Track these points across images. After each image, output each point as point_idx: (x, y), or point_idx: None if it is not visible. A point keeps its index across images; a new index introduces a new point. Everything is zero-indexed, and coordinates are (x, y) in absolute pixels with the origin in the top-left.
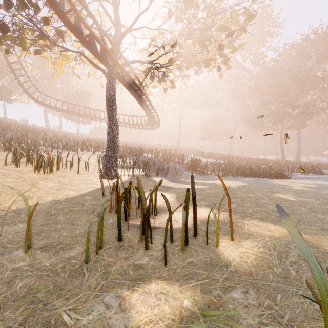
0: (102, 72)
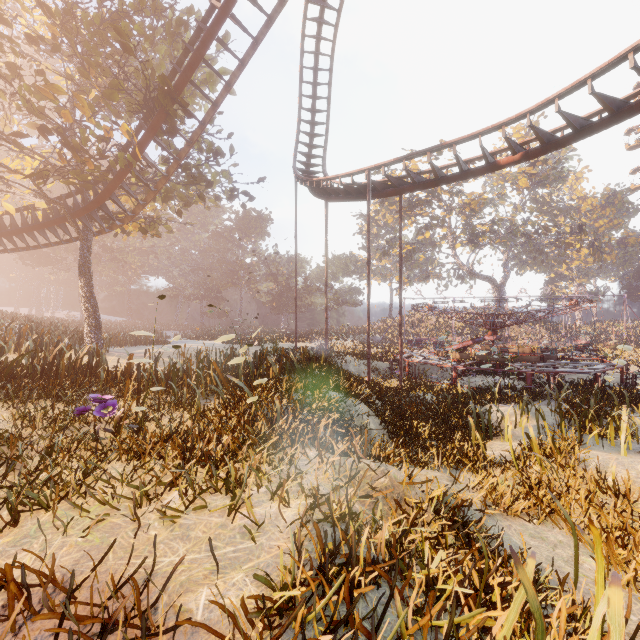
0: (79, 233)
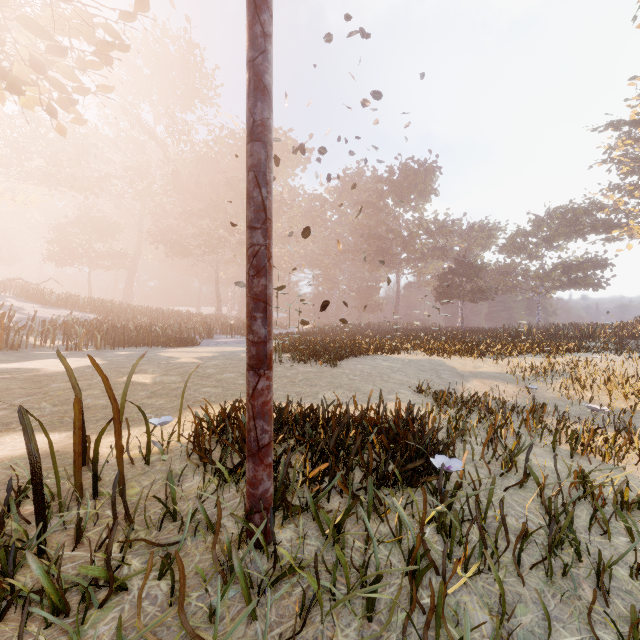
0: None
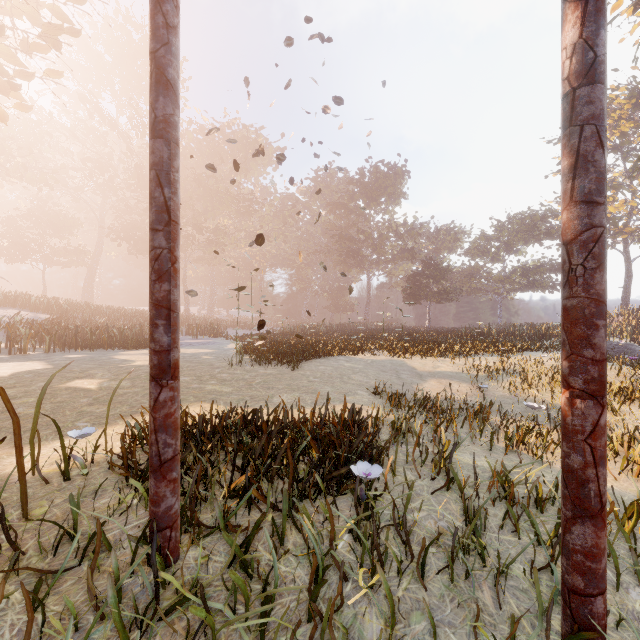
0: None
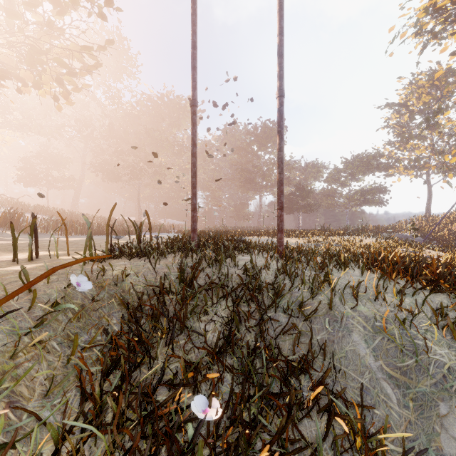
0: None
